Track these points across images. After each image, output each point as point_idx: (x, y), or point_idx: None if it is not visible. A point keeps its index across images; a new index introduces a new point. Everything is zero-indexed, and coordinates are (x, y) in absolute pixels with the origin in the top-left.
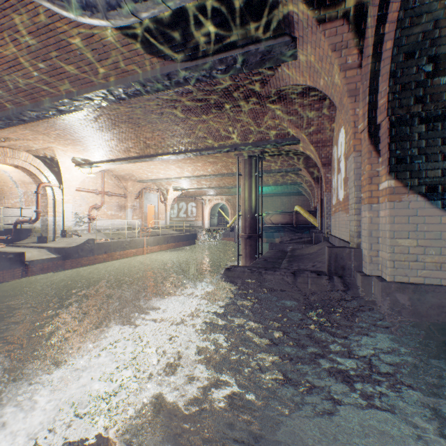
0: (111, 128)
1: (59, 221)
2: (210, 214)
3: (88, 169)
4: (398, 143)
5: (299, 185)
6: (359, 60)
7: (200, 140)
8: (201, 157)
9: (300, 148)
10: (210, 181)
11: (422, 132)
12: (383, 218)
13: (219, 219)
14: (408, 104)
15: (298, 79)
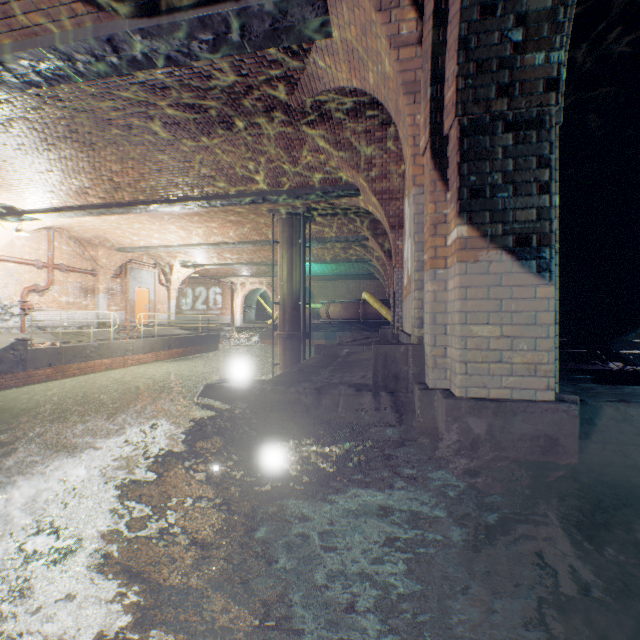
0: (43, 148)
1: None
2: (244, 305)
3: (17, 224)
4: (474, 164)
5: (370, 264)
6: (419, 32)
7: (206, 181)
8: (215, 213)
9: (361, 202)
10: (239, 253)
11: (509, 146)
12: (452, 291)
13: (260, 313)
14: (488, 96)
15: (341, 77)
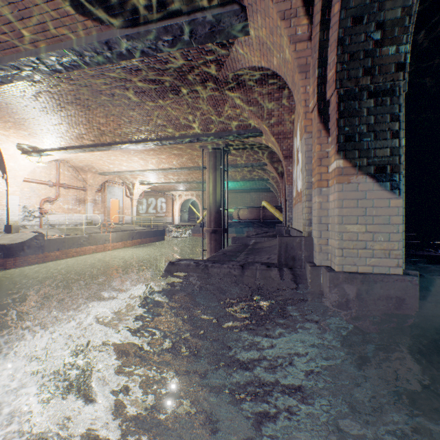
0: (57, 110)
1: (2, 215)
2: (180, 210)
3: (38, 158)
4: (347, 119)
5: (267, 181)
6: (309, 32)
7: (160, 128)
8: (164, 149)
9: (263, 140)
10: (178, 175)
11: (371, 107)
12: (332, 202)
13: (191, 215)
14: (357, 75)
15: (253, 60)
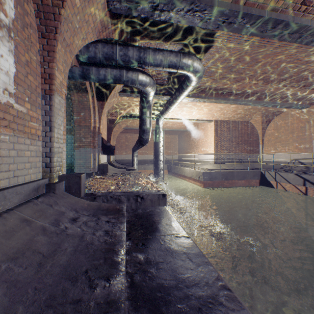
0: None
1: None
2: None
3: None
4: None
5: None
6: None
7: None
8: None
9: None
10: None
11: None
12: None
13: None
14: None
15: None
